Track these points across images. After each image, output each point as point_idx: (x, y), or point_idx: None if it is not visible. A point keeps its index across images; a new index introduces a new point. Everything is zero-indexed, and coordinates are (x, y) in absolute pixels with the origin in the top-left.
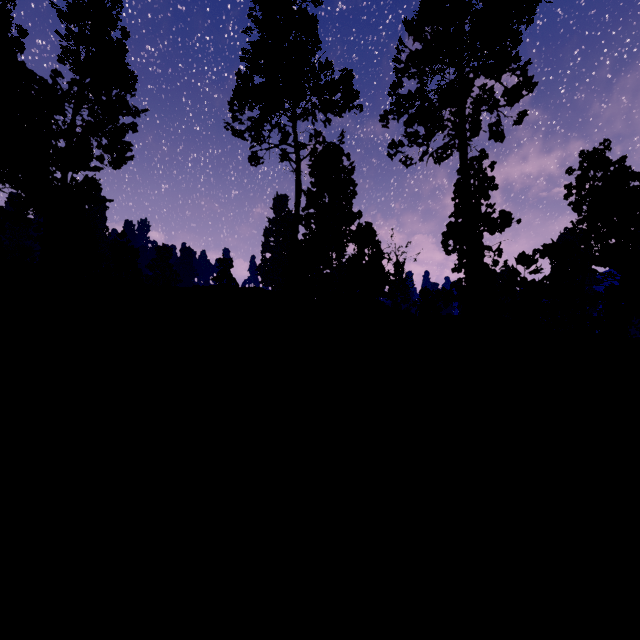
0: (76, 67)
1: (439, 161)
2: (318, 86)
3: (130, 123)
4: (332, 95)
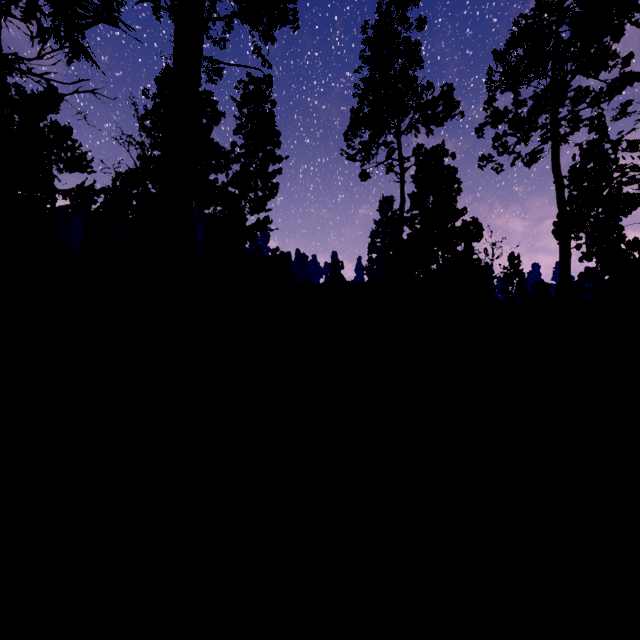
0: (247, 139)
1: (528, 165)
2: (420, 105)
3: (278, 169)
4: (433, 110)
